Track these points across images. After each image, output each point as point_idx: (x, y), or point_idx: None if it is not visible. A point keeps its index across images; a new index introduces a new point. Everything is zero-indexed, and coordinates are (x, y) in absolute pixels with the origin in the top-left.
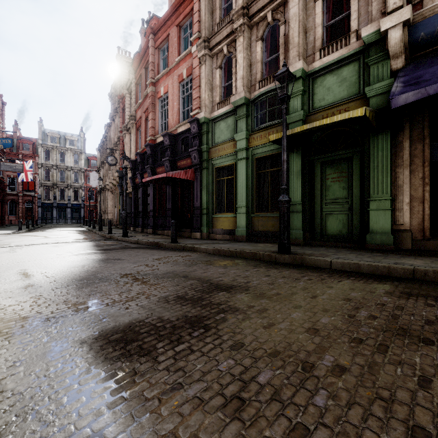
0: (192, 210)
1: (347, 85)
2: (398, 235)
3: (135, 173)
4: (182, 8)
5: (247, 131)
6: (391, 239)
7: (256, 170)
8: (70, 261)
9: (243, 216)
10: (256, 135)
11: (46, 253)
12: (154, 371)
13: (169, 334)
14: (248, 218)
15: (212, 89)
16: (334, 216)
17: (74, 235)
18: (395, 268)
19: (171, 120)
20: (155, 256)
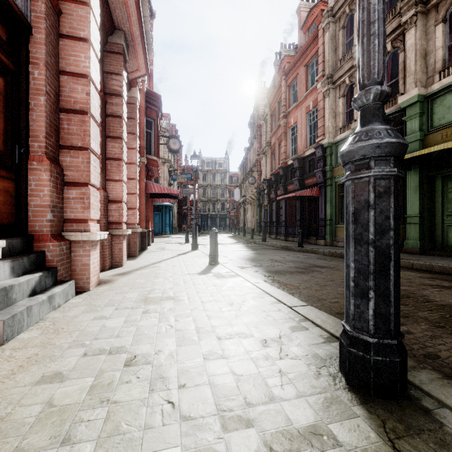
0: (318, 221)
1: None
2: None
3: (270, 189)
4: (309, 51)
5: None
6: None
7: None
8: (239, 253)
9: None
10: None
11: (223, 249)
12: (285, 276)
13: (290, 273)
14: None
15: (335, 116)
16: None
17: (228, 239)
18: None
19: (299, 145)
20: (285, 254)
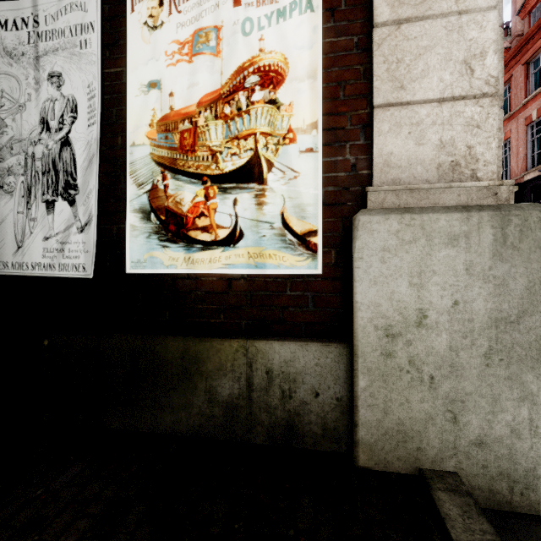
0: None
1: None
2: None
3: None
4: (530, 44)
5: None
6: None
7: None
8: None
9: None
10: None
11: None
12: None
13: None
14: None
15: None
16: None
17: None
18: None
19: (514, 168)
20: None
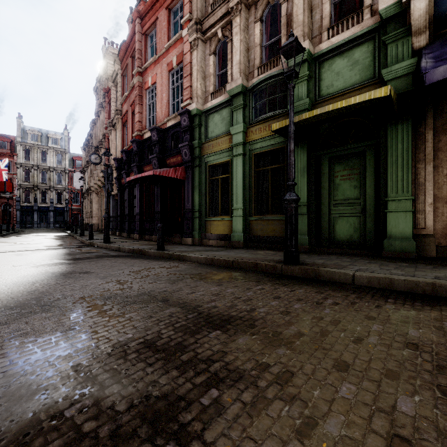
0: (183, 213)
1: (359, 69)
2: (420, 240)
3: (121, 173)
4: None
5: (244, 124)
6: (414, 245)
7: (254, 167)
8: (21, 276)
9: (240, 219)
10: (255, 127)
11: (0, 264)
12: None
13: None
14: (246, 222)
15: (205, 78)
16: (344, 219)
17: (49, 241)
18: (443, 285)
19: (160, 113)
20: (133, 267)
